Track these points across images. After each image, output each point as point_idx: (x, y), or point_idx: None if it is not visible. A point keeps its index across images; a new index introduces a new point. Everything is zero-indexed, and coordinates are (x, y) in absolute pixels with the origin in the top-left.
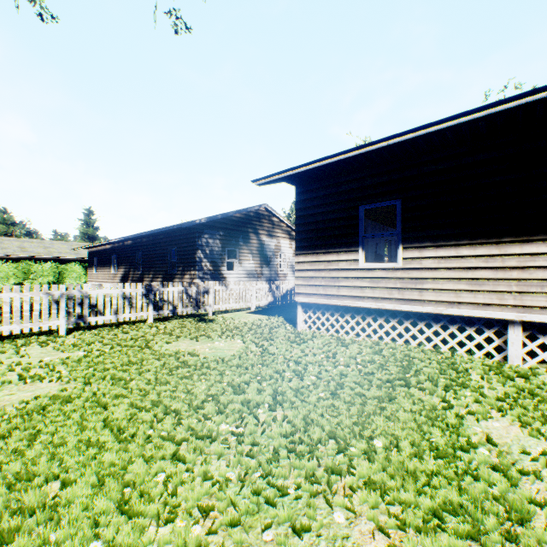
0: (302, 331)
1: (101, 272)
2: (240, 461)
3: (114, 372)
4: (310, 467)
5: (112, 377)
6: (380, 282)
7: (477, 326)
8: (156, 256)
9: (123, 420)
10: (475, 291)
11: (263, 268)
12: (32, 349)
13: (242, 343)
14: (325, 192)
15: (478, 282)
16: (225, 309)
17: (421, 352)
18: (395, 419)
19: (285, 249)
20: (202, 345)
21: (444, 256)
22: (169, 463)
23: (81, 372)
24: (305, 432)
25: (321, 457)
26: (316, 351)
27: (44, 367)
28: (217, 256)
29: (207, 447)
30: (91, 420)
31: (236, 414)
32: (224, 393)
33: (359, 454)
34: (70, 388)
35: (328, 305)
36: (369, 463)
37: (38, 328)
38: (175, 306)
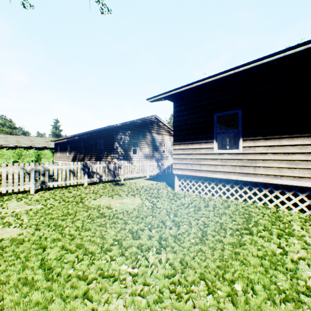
0: (178, 191)
1: (61, 155)
2: (133, 302)
3: (57, 220)
4: (187, 309)
5: (54, 224)
6: (228, 162)
7: (294, 191)
8: (92, 146)
9: (54, 260)
10: (293, 168)
11: (154, 153)
12: (11, 203)
13: (140, 199)
14: (192, 106)
15: (294, 162)
16: (131, 177)
17: (255, 207)
18: (247, 263)
19: (166, 142)
20: (115, 201)
21: (270, 145)
22: (79, 303)
23: (35, 220)
24: (182, 273)
25: (195, 298)
26: (187, 206)
27: (13, 216)
28: (127, 146)
29: (110, 286)
30: (31, 260)
31: (133, 257)
32: (126, 238)
33: (224, 296)
34: (26, 232)
35: (194, 176)
36: (234, 307)
37: (17, 189)
38: (101, 175)
